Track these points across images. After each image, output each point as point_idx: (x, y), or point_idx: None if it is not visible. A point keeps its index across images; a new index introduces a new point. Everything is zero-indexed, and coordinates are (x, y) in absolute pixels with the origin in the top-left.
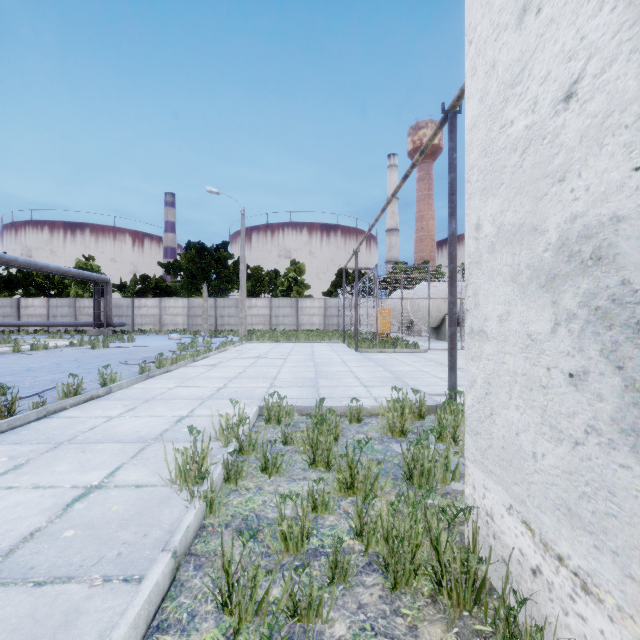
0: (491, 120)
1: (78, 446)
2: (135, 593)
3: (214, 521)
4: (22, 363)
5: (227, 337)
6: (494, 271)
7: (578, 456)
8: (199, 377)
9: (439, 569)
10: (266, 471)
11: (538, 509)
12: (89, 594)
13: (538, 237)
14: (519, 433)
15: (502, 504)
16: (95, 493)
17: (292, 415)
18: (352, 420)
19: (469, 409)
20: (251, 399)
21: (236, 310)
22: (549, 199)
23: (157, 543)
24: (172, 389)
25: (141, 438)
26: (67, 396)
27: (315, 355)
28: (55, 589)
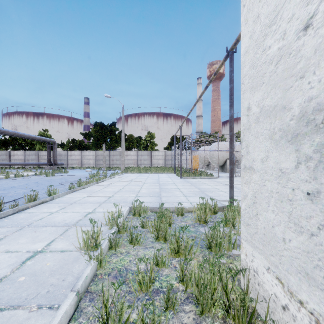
0: (256, 47)
1: (32, 228)
2: (52, 318)
3: (102, 272)
4: (9, 184)
5: (115, 170)
6: (258, 133)
7: (313, 242)
8: (99, 191)
9: (227, 301)
10: (132, 243)
11: (286, 271)
12: (28, 316)
13: (286, 112)
14: (274, 226)
15: (263, 266)
16: (38, 255)
17: (147, 211)
18: (178, 214)
19: (243, 211)
20: (126, 203)
21: (120, 157)
22: (293, 89)
23: (69, 285)
24: (85, 197)
25: (66, 224)
26: (30, 201)
27: (160, 180)
28: (9, 313)
